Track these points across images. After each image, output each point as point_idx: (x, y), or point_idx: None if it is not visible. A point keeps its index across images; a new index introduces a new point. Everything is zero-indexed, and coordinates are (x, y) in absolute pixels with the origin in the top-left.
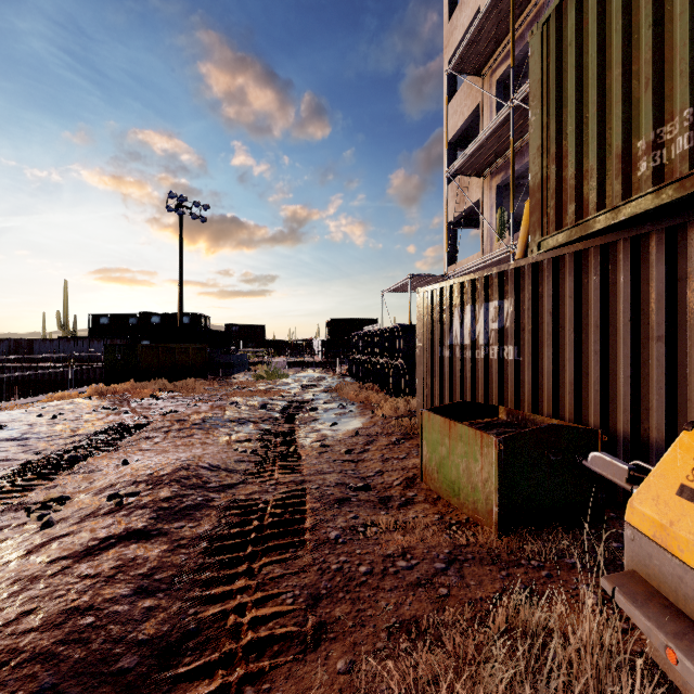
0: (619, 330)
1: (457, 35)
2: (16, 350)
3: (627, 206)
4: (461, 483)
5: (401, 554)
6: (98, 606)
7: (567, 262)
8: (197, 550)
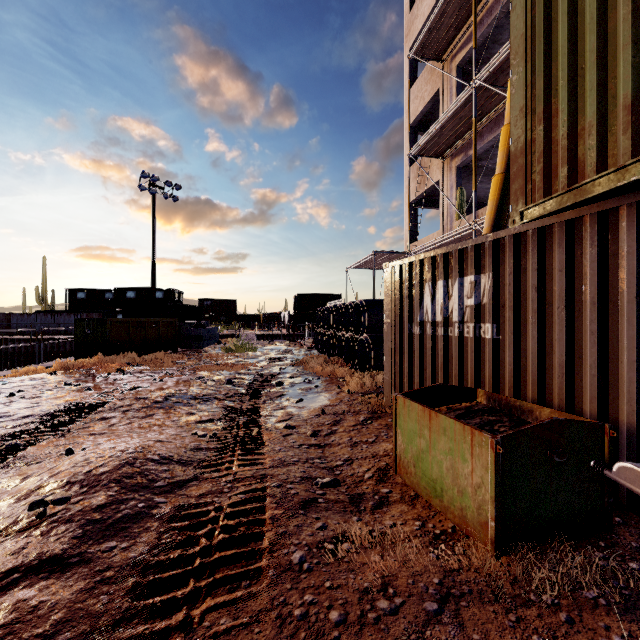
0: (622, 307)
1: (417, 24)
2: None
3: (638, 164)
4: (444, 483)
5: (381, 588)
6: None
7: (556, 233)
8: (125, 586)
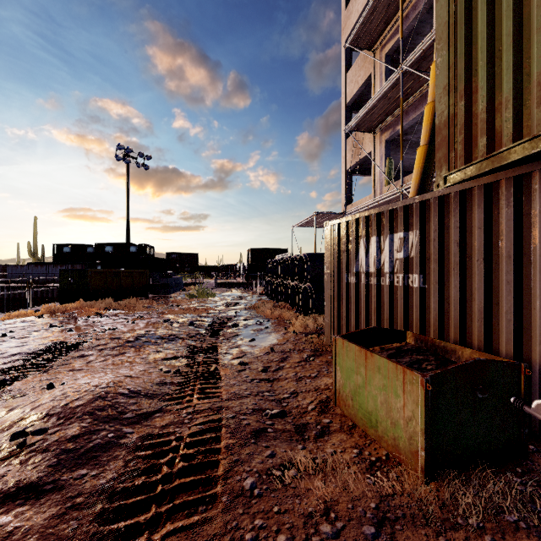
0: (535, 260)
1: (352, 18)
2: None
3: None
4: (379, 415)
5: (324, 512)
6: None
7: (476, 195)
8: (93, 511)
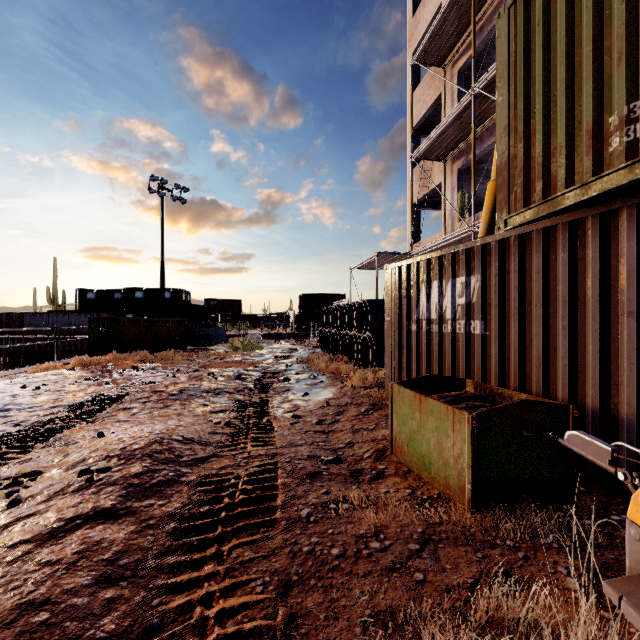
0: (588, 305)
1: (420, 29)
2: (8, 323)
3: (598, 182)
4: (432, 457)
5: (374, 534)
6: (55, 599)
7: (534, 239)
8: (166, 530)
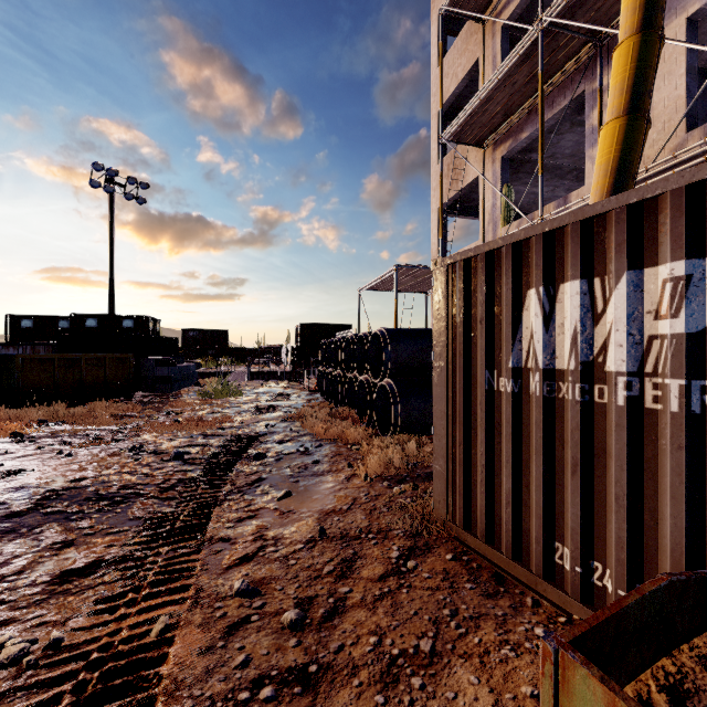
0: None
1: None
2: None
3: None
4: None
5: None
6: None
7: None
8: None
